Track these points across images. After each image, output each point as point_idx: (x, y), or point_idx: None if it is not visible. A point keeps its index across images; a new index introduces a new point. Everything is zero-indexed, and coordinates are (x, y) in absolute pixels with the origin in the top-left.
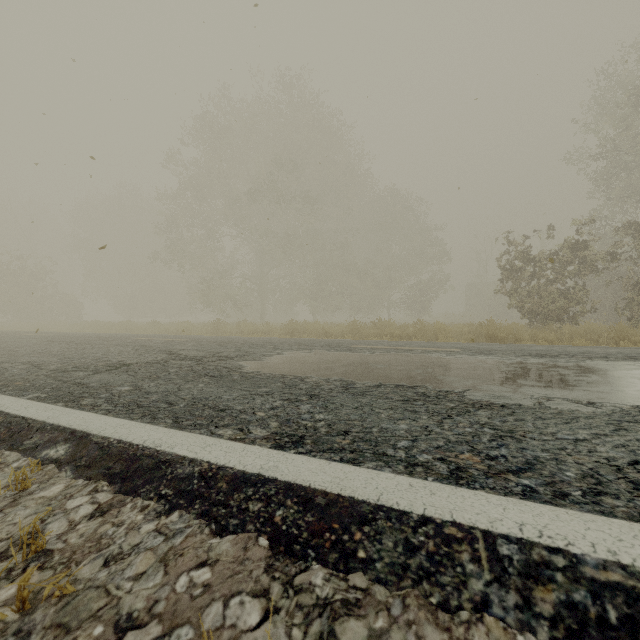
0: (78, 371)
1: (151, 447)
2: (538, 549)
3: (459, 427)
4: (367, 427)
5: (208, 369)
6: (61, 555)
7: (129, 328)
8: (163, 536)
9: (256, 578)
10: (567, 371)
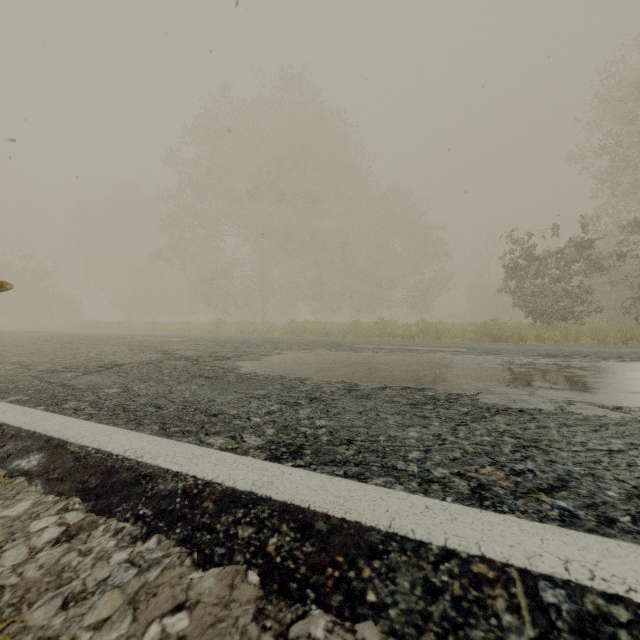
0: (67, 372)
1: (132, 458)
2: (592, 596)
3: (476, 435)
4: (373, 435)
5: (203, 370)
6: (12, 594)
7: (128, 328)
8: (136, 568)
9: (242, 629)
10: (583, 372)
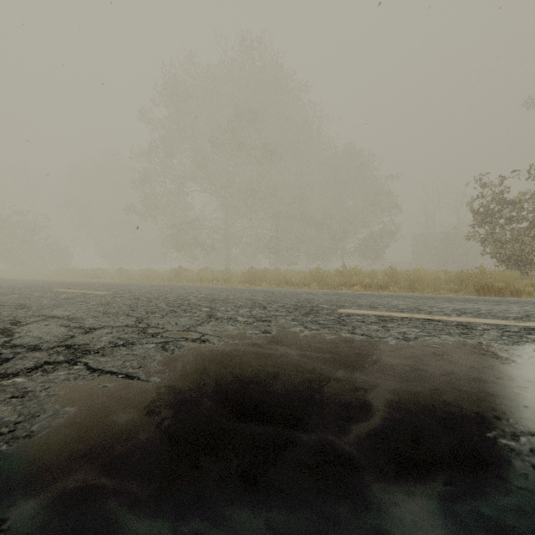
0: None
1: None
2: None
3: None
4: None
5: None
6: None
7: (98, 275)
8: None
9: None
10: None
